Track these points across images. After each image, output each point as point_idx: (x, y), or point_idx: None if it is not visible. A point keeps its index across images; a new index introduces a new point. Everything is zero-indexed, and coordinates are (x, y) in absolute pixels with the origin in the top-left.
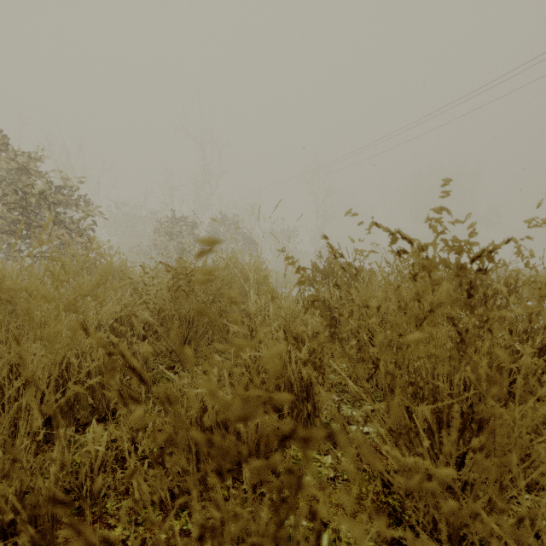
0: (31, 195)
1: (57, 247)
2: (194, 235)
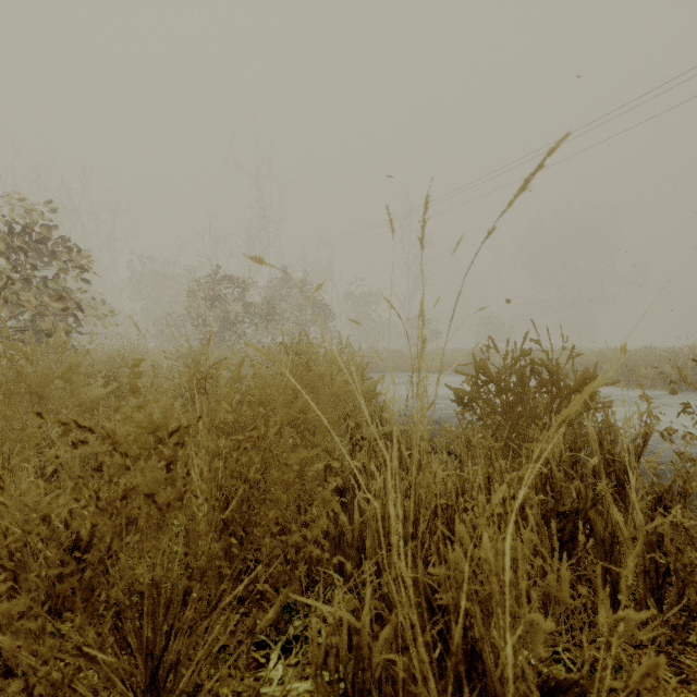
0: None
1: (29, 320)
2: (244, 300)
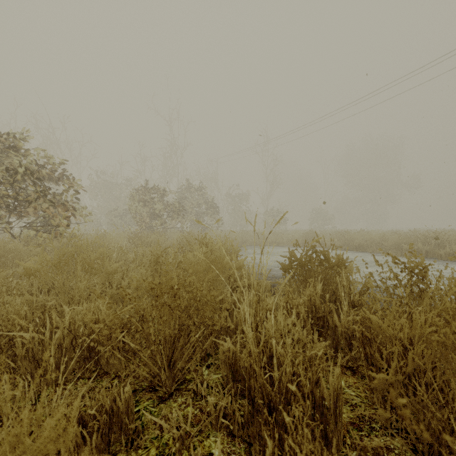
0: (18, 173)
1: (43, 218)
2: (164, 201)
